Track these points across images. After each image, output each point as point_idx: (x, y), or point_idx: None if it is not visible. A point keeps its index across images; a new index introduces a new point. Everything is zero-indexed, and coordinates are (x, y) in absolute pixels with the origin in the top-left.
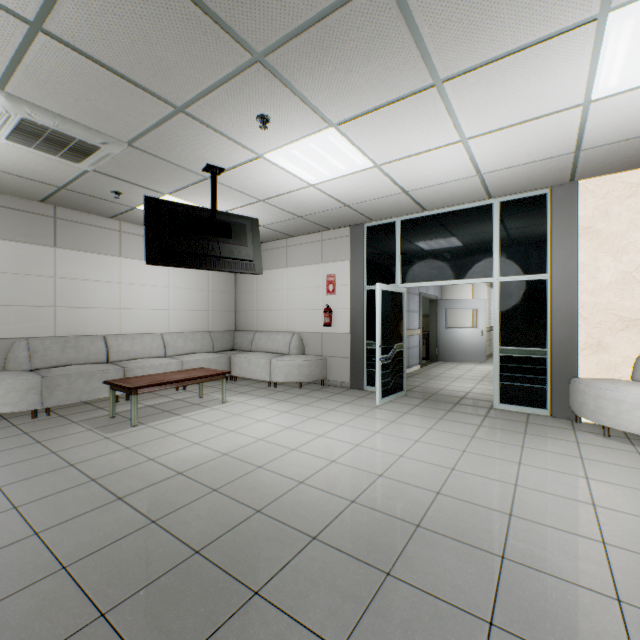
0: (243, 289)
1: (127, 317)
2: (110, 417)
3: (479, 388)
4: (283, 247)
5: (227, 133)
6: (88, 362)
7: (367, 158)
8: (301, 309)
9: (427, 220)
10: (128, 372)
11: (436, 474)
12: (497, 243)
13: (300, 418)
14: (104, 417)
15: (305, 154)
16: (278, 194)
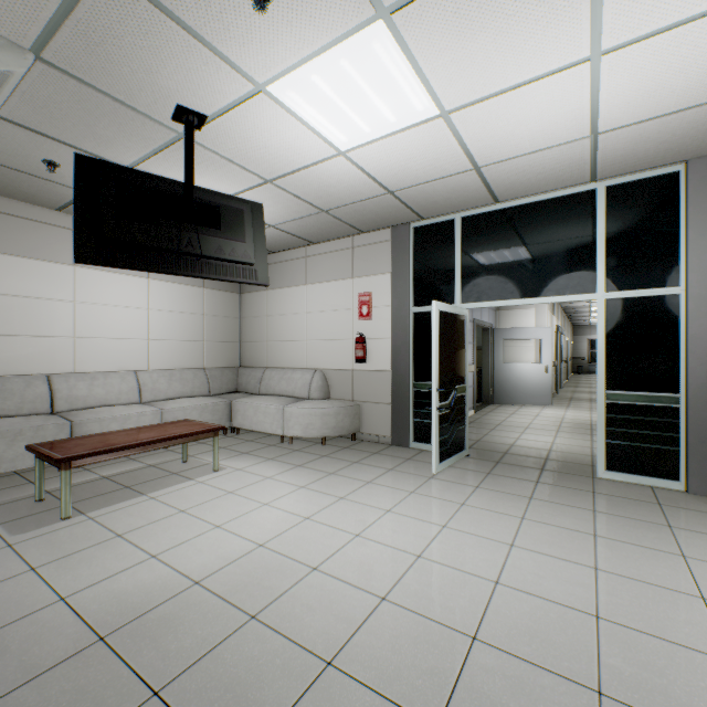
0: (250, 313)
1: (85, 349)
2: (35, 500)
3: (561, 443)
4: (301, 258)
5: (199, 29)
6: (20, 413)
7: (431, 97)
8: (325, 339)
9: (499, 216)
10: (78, 427)
11: (574, 632)
12: (602, 244)
13: (324, 499)
14: (27, 500)
15: (333, 85)
16: (292, 170)
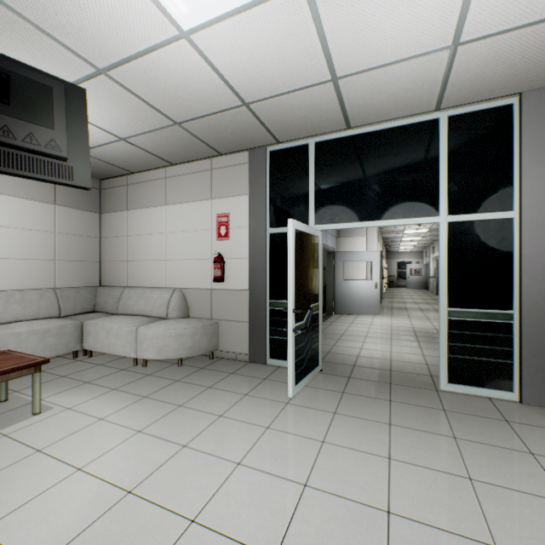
0: (110, 233)
1: None
2: None
3: (398, 352)
4: (161, 178)
5: None
6: None
7: None
8: (184, 258)
9: (350, 142)
10: None
11: None
12: (445, 170)
13: (162, 450)
14: None
15: None
16: (127, 55)
